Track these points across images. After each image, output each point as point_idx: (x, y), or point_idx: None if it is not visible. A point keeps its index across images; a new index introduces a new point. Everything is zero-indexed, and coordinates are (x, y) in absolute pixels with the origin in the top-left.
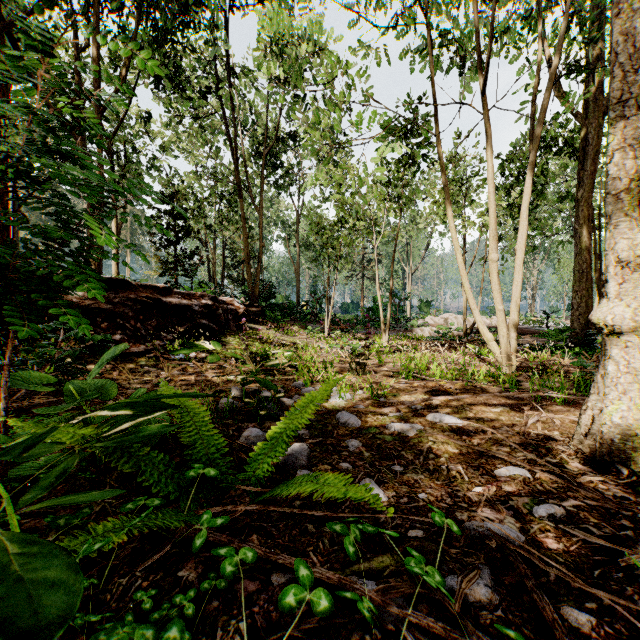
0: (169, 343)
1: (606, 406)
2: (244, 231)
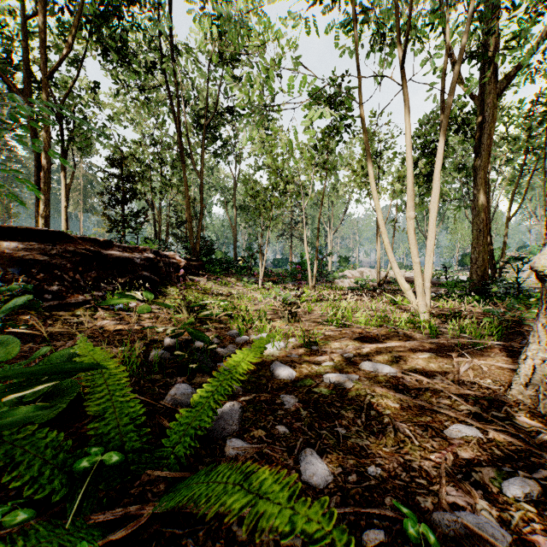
0: (109, 294)
1: None
2: (186, 193)
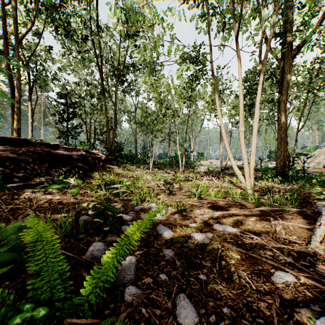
0: (56, 177)
1: None
2: (106, 114)
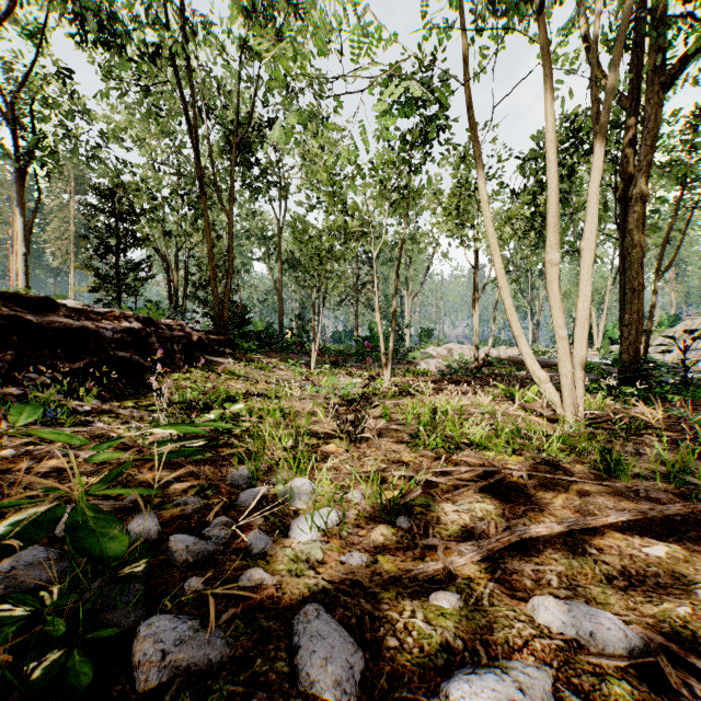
0: (36, 391)
1: None
2: (208, 238)
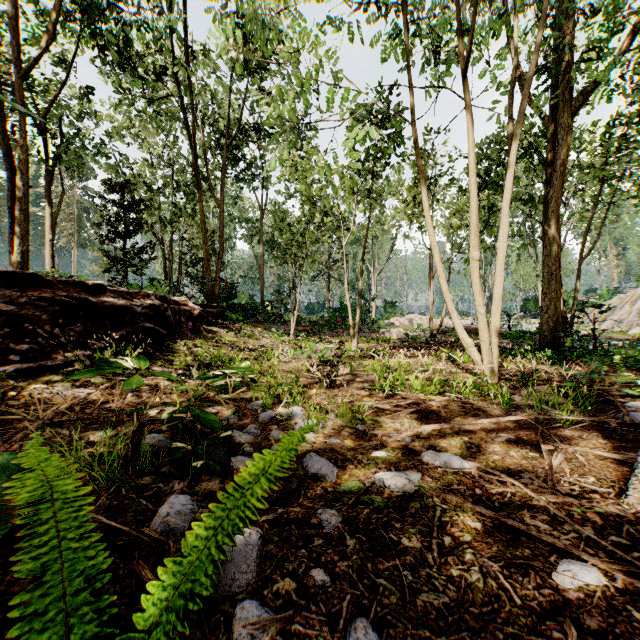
0: (98, 352)
1: None
2: (202, 225)
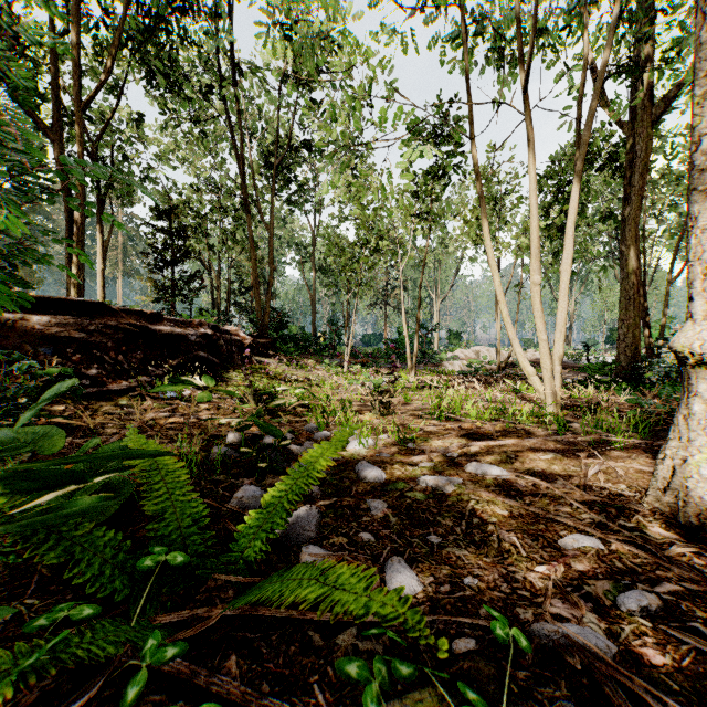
0: (158, 379)
1: (691, 455)
2: (252, 252)
